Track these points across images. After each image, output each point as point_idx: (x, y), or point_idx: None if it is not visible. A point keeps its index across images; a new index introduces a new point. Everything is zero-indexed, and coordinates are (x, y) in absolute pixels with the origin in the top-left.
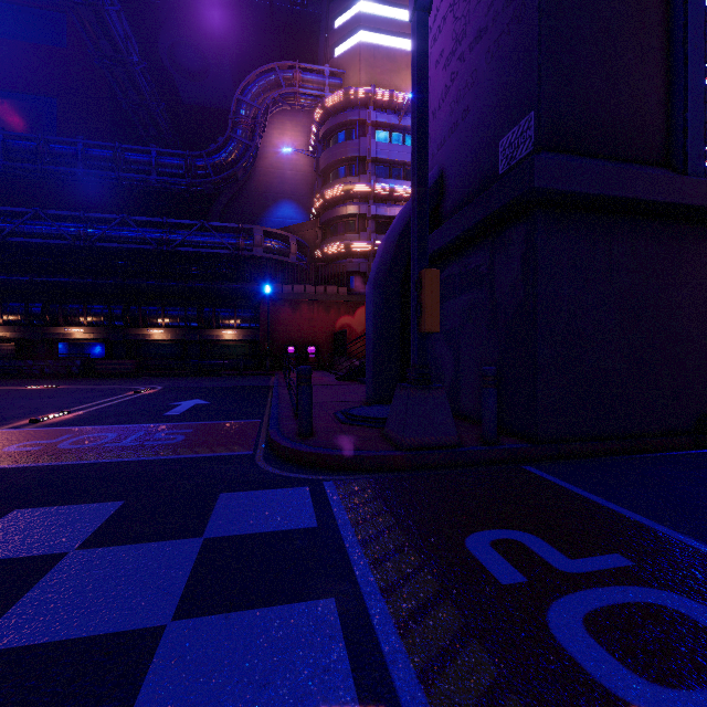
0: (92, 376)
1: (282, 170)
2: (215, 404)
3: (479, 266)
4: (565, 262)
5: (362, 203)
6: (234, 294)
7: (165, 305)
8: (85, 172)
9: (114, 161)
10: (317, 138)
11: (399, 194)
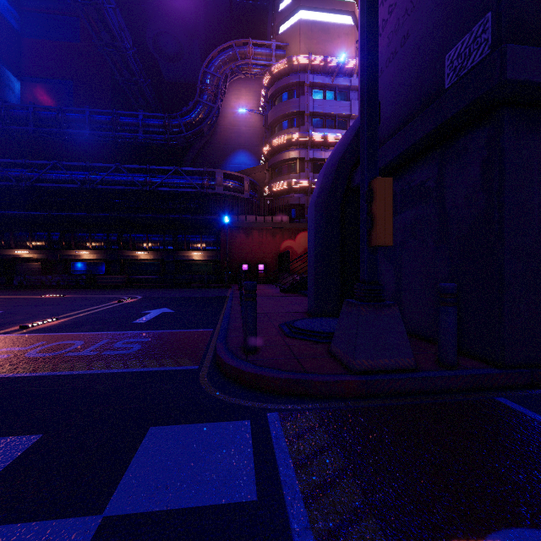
0: (93, 287)
1: (238, 127)
2: (178, 313)
3: (425, 181)
4: (535, 167)
5: (302, 149)
6: (201, 223)
7: (148, 233)
8: (91, 133)
9: (112, 124)
10: (265, 99)
11: (332, 141)
